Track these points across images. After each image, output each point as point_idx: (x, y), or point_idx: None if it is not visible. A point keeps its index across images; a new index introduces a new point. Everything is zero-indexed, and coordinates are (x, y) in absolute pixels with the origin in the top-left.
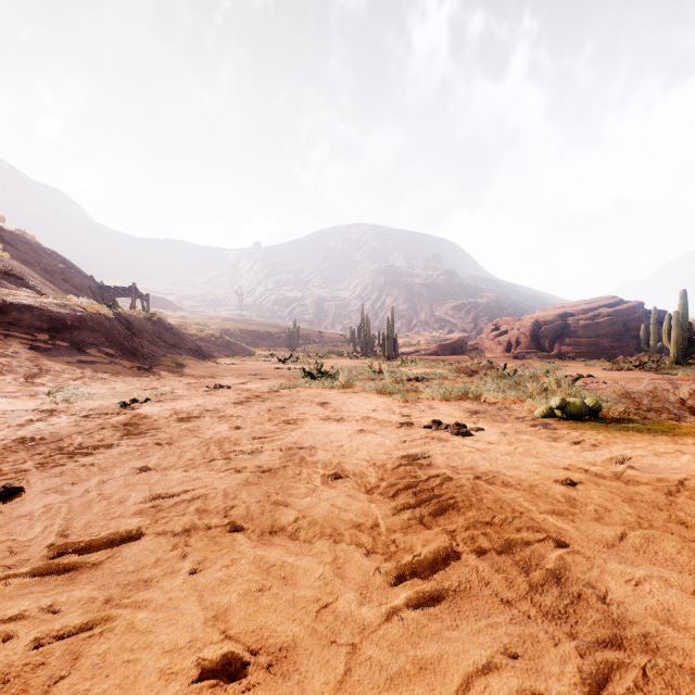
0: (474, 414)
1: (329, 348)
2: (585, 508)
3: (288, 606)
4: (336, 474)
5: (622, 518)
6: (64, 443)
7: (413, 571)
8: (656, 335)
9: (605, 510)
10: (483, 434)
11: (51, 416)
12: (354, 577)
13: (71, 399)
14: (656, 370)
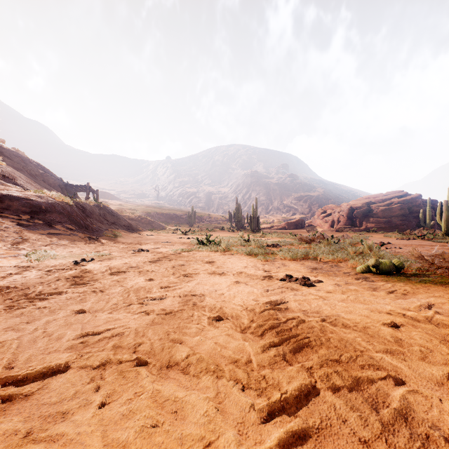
0: (313, 270)
1: (215, 224)
2: (412, 348)
3: (176, 444)
4: (218, 316)
5: (444, 358)
6: (29, 291)
7: (281, 408)
8: (430, 216)
9: (428, 350)
10: (323, 285)
11: (25, 271)
12: (233, 412)
13: (41, 258)
14: (432, 239)
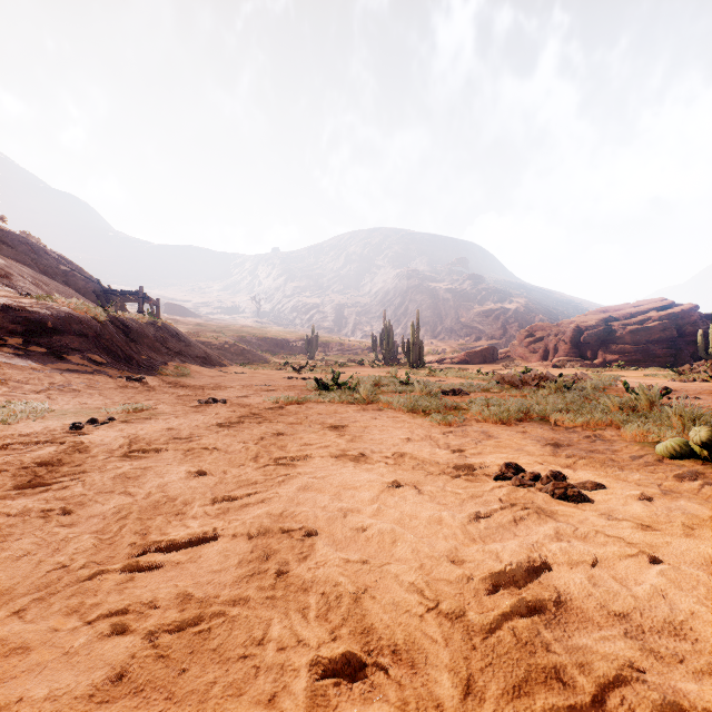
0: (556, 448)
1: (349, 356)
2: None
3: None
4: (347, 656)
5: None
6: None
7: None
8: None
9: None
10: (610, 499)
11: None
12: None
13: (10, 418)
14: None
